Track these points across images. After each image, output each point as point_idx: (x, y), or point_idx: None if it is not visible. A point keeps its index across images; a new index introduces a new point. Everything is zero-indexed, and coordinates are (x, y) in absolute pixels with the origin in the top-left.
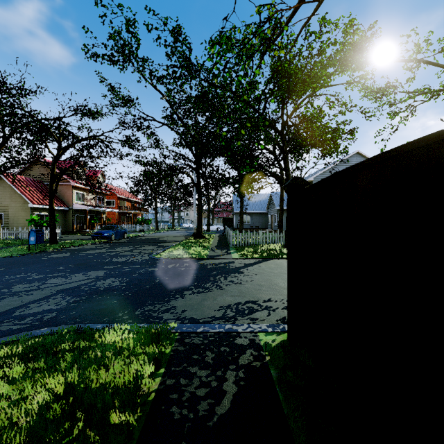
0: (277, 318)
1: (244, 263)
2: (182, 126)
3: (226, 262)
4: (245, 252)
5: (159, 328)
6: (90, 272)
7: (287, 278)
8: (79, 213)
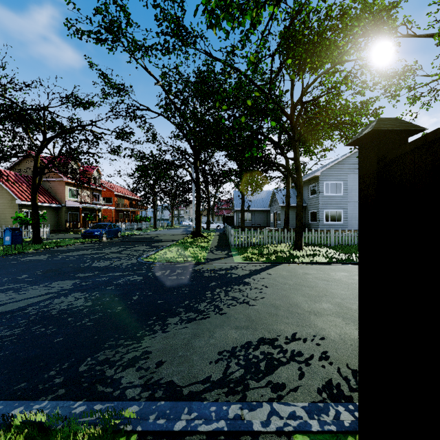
0: (317, 385)
1: (249, 269)
2: (179, 115)
3: (227, 268)
4: (249, 255)
5: (92, 438)
6: (55, 283)
7: (359, 334)
8: (72, 210)
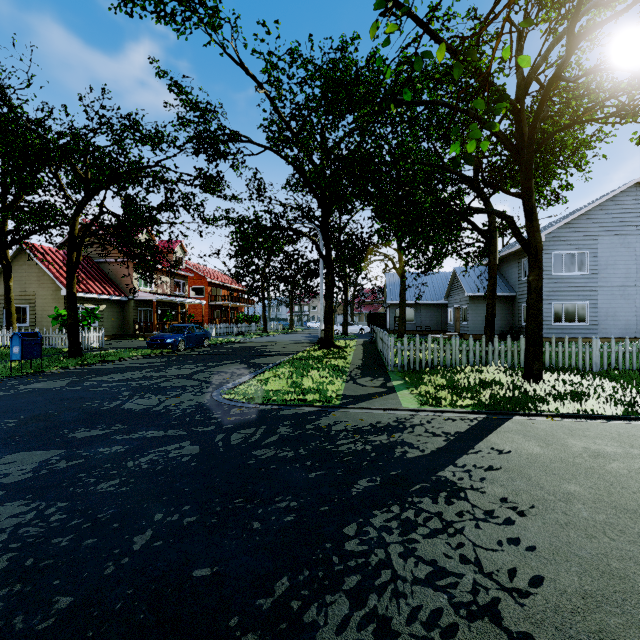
0: None
1: (442, 431)
2: (297, 143)
3: (390, 425)
4: (429, 389)
5: None
6: (4, 460)
7: None
8: (144, 305)
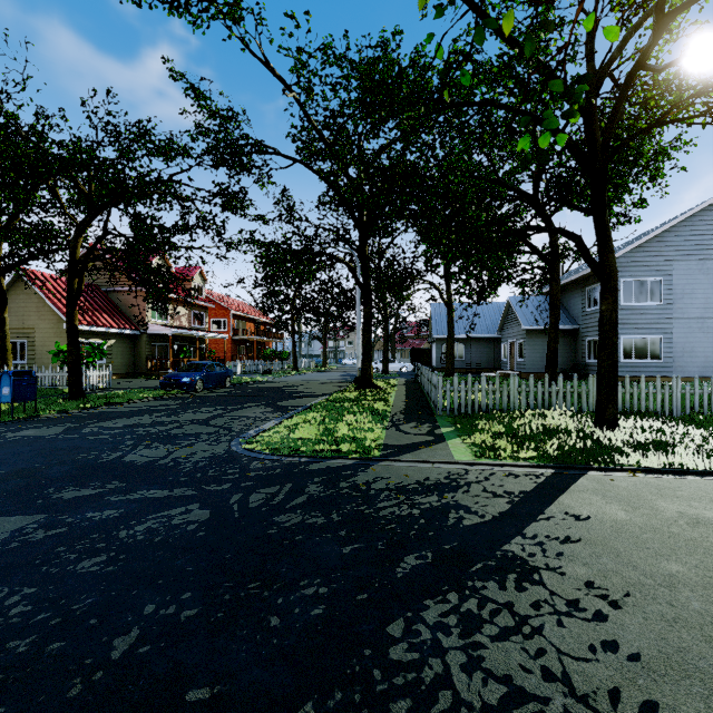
0: None
1: (504, 490)
2: (330, 154)
3: (441, 483)
4: (484, 438)
5: None
6: None
7: None
8: (158, 340)
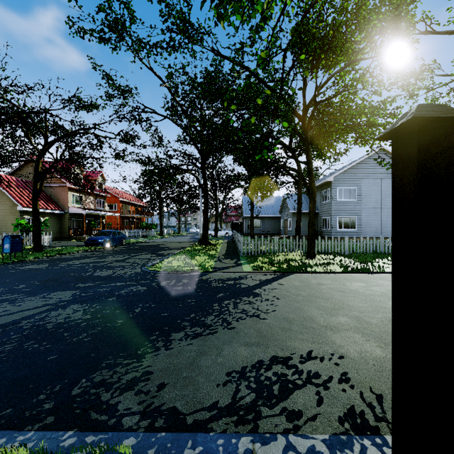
0: (338, 413)
1: (259, 279)
2: (186, 118)
3: (236, 278)
4: (259, 263)
5: None
6: (53, 294)
7: (392, 362)
8: (76, 217)
